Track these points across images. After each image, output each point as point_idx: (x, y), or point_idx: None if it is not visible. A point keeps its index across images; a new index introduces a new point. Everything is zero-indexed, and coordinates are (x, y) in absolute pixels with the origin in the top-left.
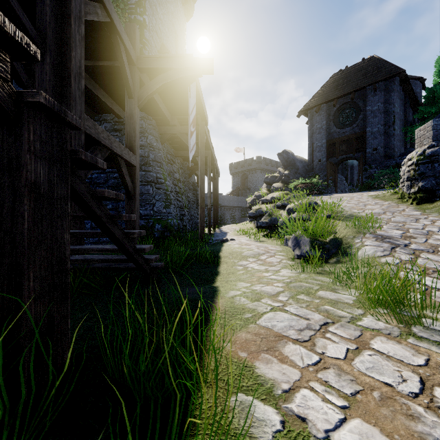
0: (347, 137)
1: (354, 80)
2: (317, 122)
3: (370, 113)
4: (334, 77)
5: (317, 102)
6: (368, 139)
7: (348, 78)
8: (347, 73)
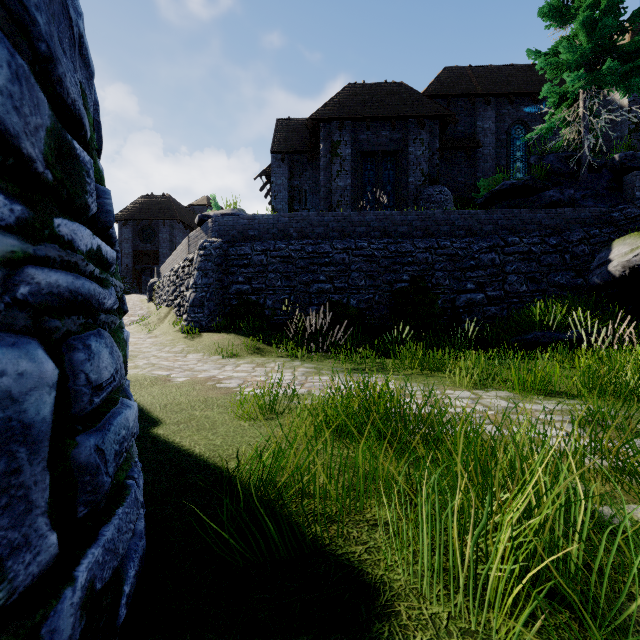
0: (148, 252)
1: (153, 210)
2: (126, 233)
3: (162, 239)
4: (142, 199)
5: (125, 217)
6: (161, 257)
7: (150, 205)
8: (151, 201)
